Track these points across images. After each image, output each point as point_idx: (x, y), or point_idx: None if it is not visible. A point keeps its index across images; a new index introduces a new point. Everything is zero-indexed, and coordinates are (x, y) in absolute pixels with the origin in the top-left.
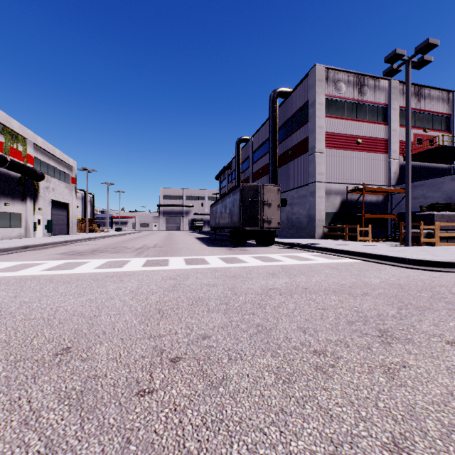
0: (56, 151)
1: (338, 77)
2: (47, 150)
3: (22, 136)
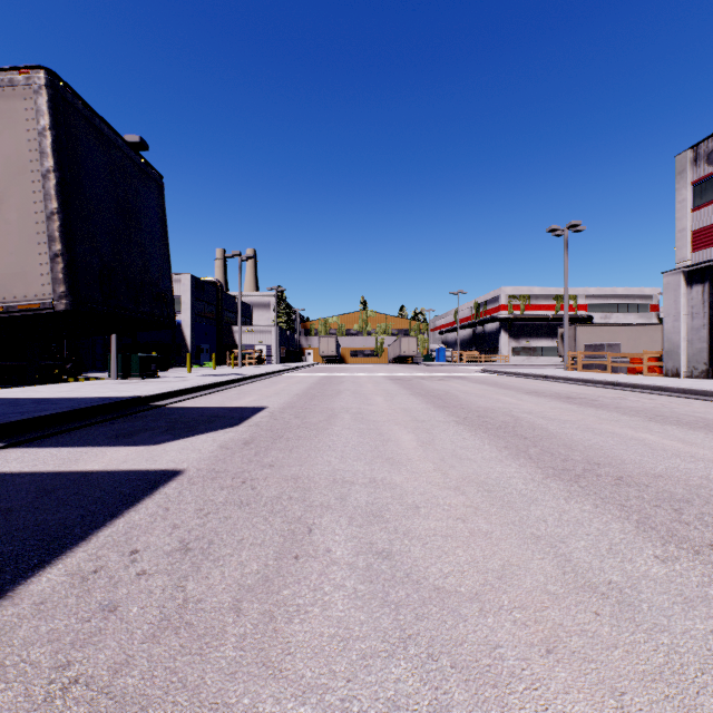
0: (617, 289)
1: (712, 144)
2: (603, 293)
3: (572, 294)
